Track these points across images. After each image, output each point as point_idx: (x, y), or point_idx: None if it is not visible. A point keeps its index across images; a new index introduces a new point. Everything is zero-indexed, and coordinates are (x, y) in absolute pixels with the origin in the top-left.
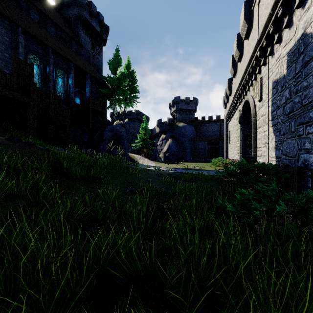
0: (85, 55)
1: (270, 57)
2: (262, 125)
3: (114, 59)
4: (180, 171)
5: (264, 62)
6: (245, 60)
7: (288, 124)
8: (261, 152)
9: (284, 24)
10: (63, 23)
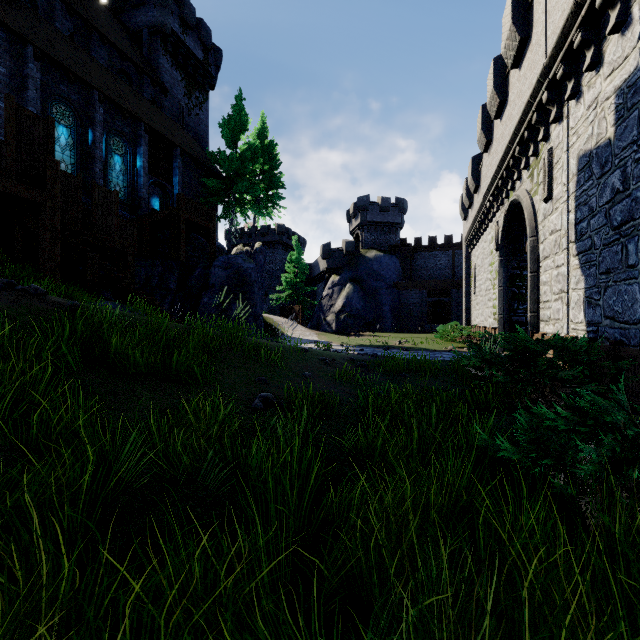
0: (172, 109)
1: (573, 103)
2: (552, 253)
3: (233, 117)
4: (372, 352)
5: (557, 115)
6: (513, 114)
7: (620, 249)
8: (551, 312)
9: (610, 23)
10: (125, 40)
